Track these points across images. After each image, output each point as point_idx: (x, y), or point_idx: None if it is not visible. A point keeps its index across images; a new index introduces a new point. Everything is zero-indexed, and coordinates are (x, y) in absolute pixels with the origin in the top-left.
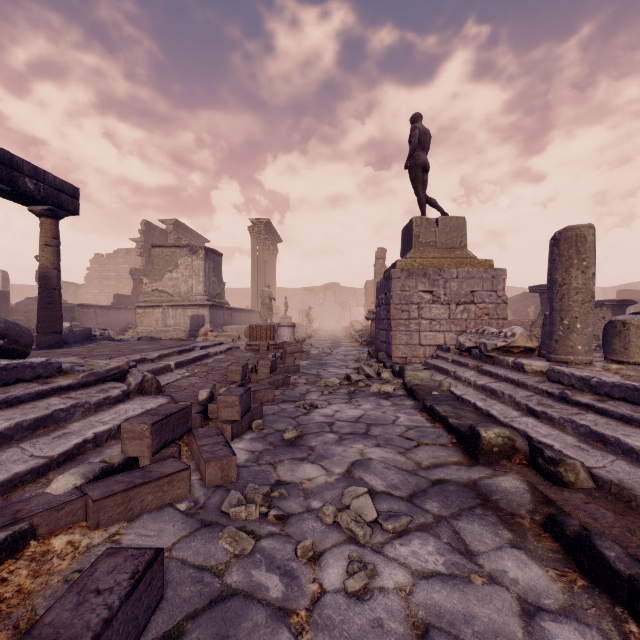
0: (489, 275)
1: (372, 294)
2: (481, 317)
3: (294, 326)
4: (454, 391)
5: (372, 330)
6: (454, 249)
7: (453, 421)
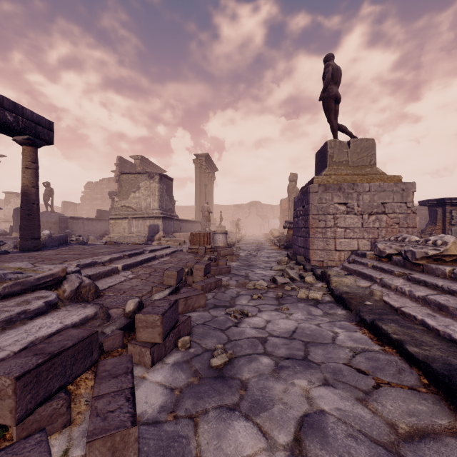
0: (399, 188)
1: (285, 209)
2: (392, 226)
3: (226, 233)
4: (389, 302)
5: (288, 236)
6: (364, 167)
7: (414, 350)
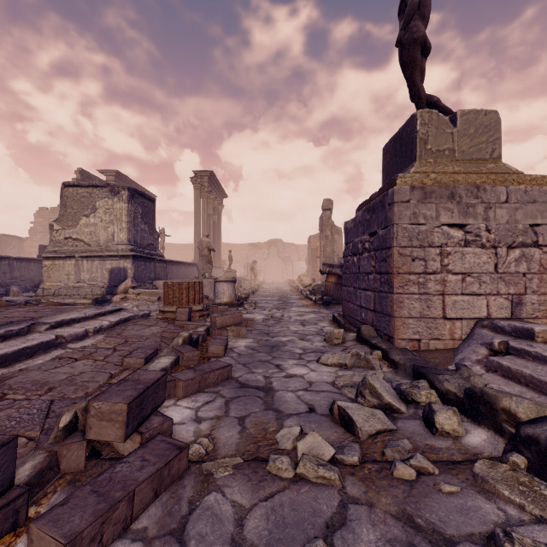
0: None
1: (315, 248)
2: None
3: (235, 281)
4: None
5: (328, 286)
6: (483, 161)
7: None
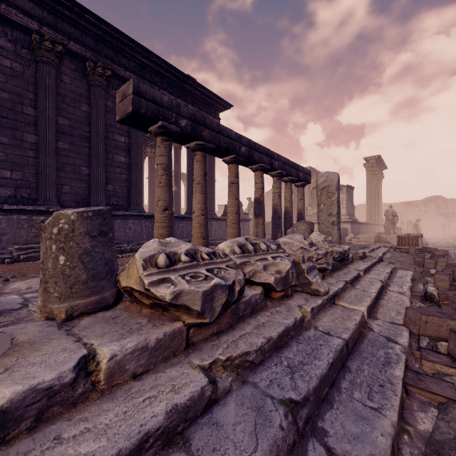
0: None
1: None
2: None
3: (422, 236)
4: None
5: None
6: None
7: None
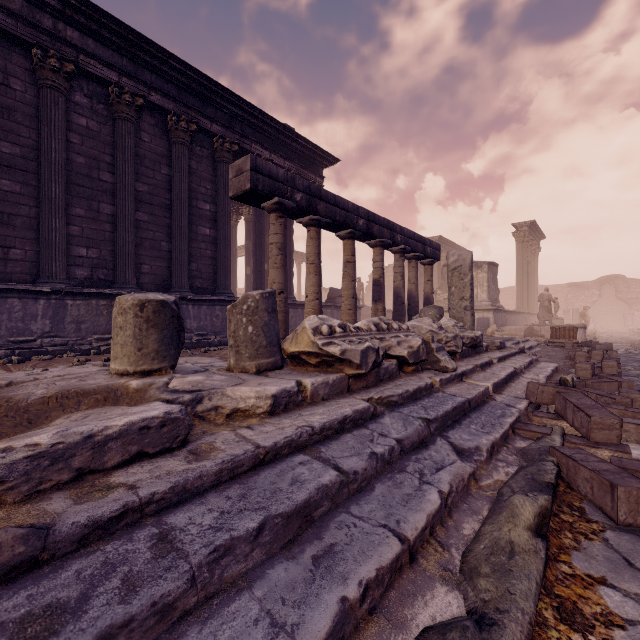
0: None
1: None
2: None
3: (585, 328)
4: None
5: None
6: None
7: None
